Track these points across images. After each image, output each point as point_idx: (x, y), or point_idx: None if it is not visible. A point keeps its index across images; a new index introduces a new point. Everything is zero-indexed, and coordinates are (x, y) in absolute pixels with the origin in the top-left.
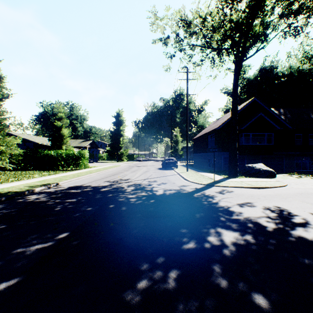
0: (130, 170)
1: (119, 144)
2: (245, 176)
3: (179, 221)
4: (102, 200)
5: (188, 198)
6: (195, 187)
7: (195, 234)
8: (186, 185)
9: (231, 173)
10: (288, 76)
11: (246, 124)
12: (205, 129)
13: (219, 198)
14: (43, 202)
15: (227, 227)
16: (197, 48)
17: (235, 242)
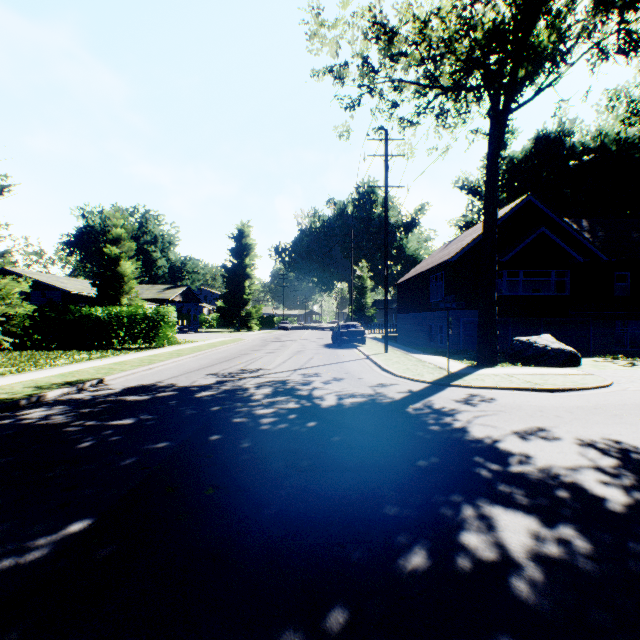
0: (264, 350)
1: (243, 295)
2: (514, 363)
3: (380, 482)
4: (195, 421)
5: (394, 417)
6: (408, 389)
7: (426, 522)
8: (386, 383)
9: (483, 357)
10: (597, 151)
11: (512, 251)
12: (423, 264)
13: (467, 416)
14: (55, 427)
15: (503, 499)
16: (407, 89)
17: (539, 550)
